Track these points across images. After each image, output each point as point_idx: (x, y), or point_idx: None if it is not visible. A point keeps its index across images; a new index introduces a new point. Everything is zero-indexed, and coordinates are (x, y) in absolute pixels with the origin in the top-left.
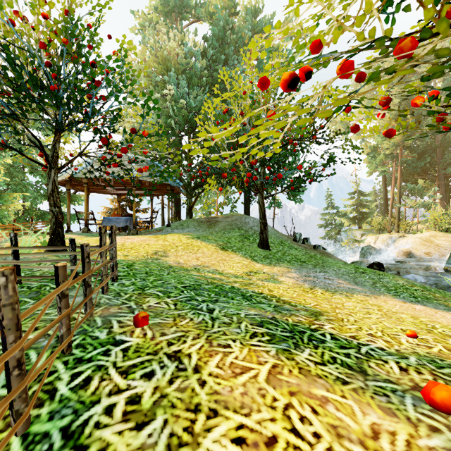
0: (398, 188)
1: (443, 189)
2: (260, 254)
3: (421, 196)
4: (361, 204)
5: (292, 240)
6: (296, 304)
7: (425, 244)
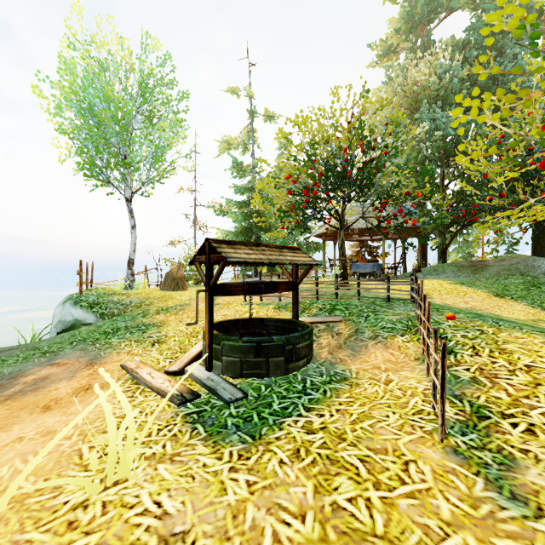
0: None
1: None
2: None
3: None
4: None
5: None
6: None
7: None
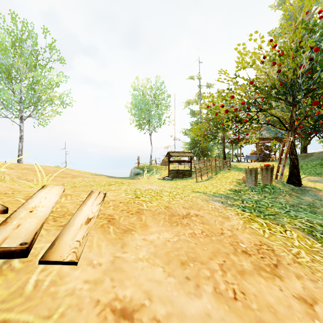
0: None
1: None
2: (315, 172)
3: None
4: None
5: None
6: None
7: None
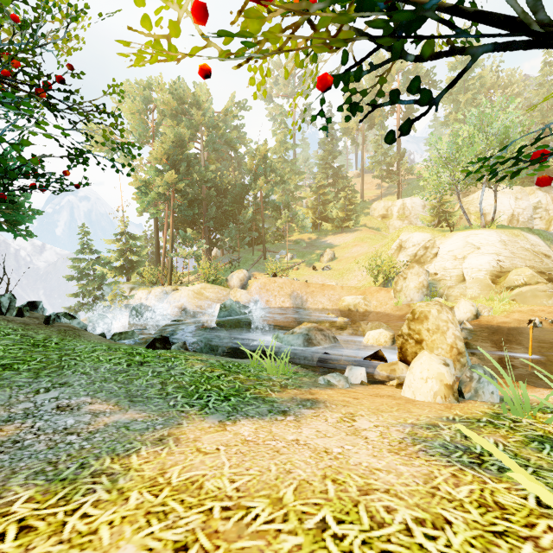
0: (171, 235)
1: (208, 241)
2: None
3: (192, 247)
4: (131, 249)
5: None
6: None
7: (198, 297)
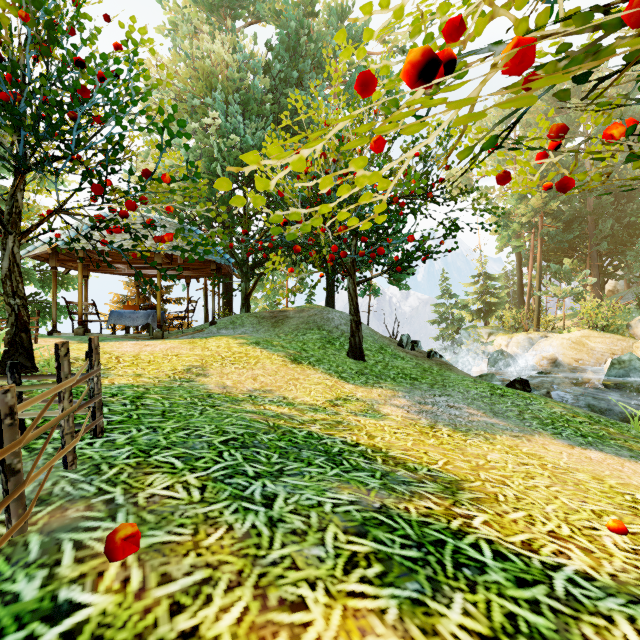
0: (538, 270)
1: (596, 271)
2: (351, 367)
3: (569, 282)
4: (488, 291)
5: (396, 345)
6: (415, 466)
7: (576, 348)
